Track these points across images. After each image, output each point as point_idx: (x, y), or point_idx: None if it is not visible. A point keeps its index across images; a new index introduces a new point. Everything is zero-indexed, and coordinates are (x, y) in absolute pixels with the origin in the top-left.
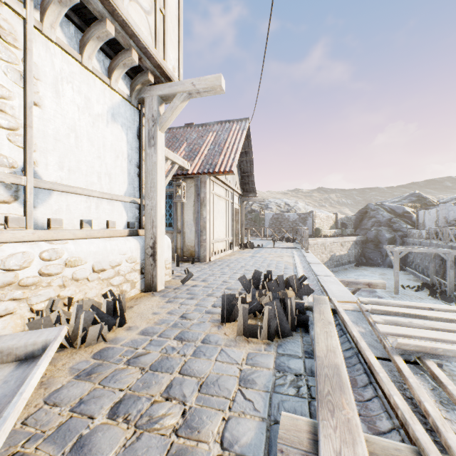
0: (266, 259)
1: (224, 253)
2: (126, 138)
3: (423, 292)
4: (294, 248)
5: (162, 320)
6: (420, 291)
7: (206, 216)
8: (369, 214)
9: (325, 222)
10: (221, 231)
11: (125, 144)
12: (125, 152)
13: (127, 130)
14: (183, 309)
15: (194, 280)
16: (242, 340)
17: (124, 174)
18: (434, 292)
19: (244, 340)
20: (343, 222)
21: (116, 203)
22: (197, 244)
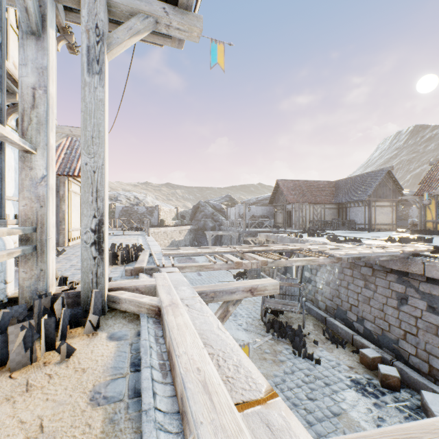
0: (118, 242)
1: (79, 240)
2: (14, 156)
3: None
4: (141, 235)
5: (60, 267)
6: None
7: (65, 209)
8: (200, 209)
9: (169, 215)
10: (77, 222)
11: (14, 160)
12: (13, 166)
13: (15, 150)
14: (70, 264)
15: (65, 255)
16: (109, 266)
17: (13, 181)
18: None
19: (110, 266)
20: (183, 215)
21: (9, 202)
22: (56, 232)
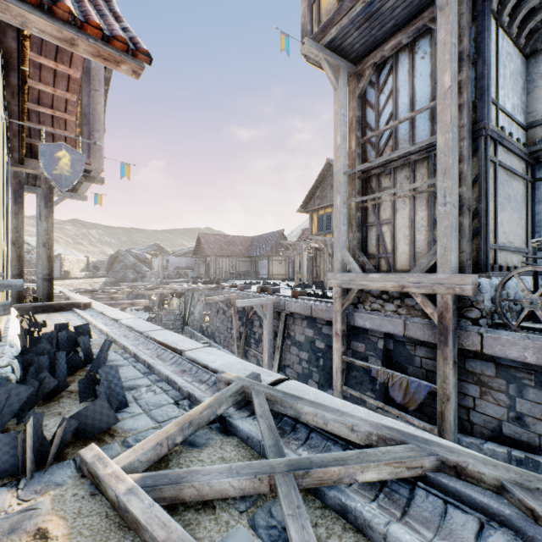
0: None
1: None
2: None
3: (143, 311)
4: None
5: None
6: (141, 310)
7: None
8: (120, 258)
9: (77, 265)
10: None
11: None
12: None
13: None
14: None
15: None
16: None
17: None
18: (148, 309)
19: None
20: (96, 265)
21: None
22: None
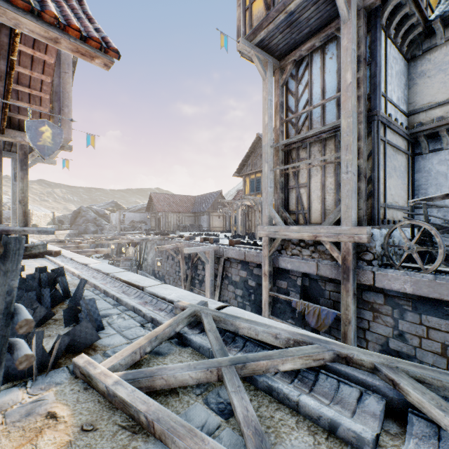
0: None
1: None
2: None
3: (102, 258)
4: None
5: None
6: (101, 258)
7: None
8: (82, 214)
9: (44, 219)
10: None
11: None
12: None
13: None
14: None
15: None
16: None
17: None
18: (107, 257)
19: None
20: (61, 219)
21: None
22: None
